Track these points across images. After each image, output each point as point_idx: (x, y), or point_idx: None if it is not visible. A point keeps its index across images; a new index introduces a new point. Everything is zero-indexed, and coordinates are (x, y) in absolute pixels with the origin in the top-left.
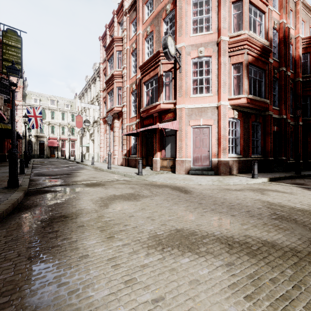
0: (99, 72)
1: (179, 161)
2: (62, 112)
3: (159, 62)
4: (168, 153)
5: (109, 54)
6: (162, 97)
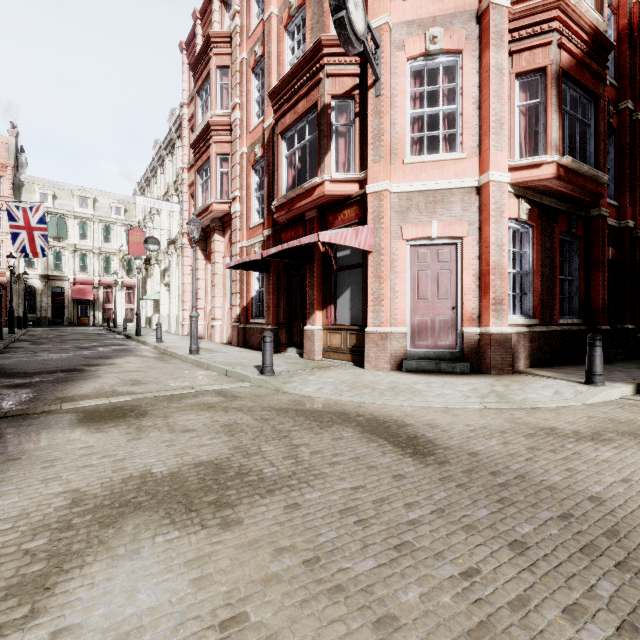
0: (181, 126)
1: (375, 335)
2: (105, 224)
3: (321, 73)
4: (344, 315)
5: (200, 77)
6: (329, 164)
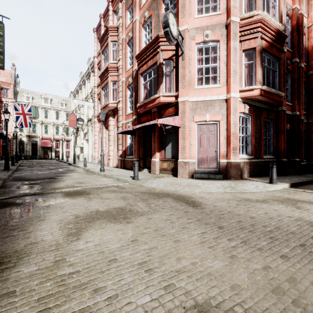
0: (93, 66)
1: (182, 163)
2: (56, 111)
3: (158, 49)
4: (168, 154)
5: (103, 45)
6: (162, 89)
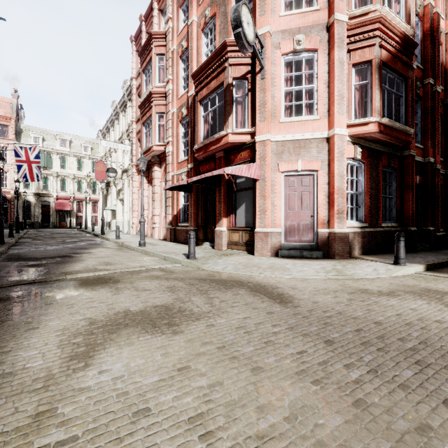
0: (131, 92)
1: (261, 234)
2: (78, 158)
3: (226, 63)
4: (241, 220)
5: (145, 61)
6: (231, 123)
